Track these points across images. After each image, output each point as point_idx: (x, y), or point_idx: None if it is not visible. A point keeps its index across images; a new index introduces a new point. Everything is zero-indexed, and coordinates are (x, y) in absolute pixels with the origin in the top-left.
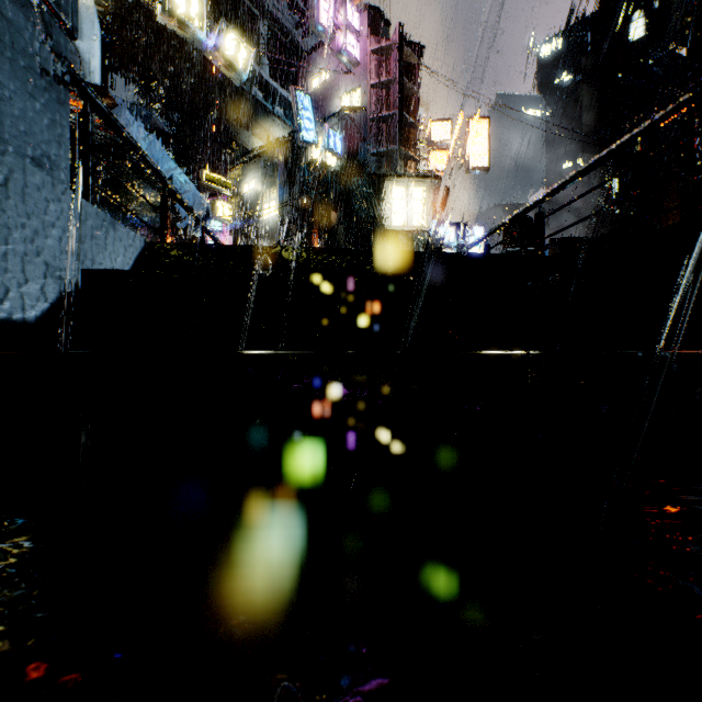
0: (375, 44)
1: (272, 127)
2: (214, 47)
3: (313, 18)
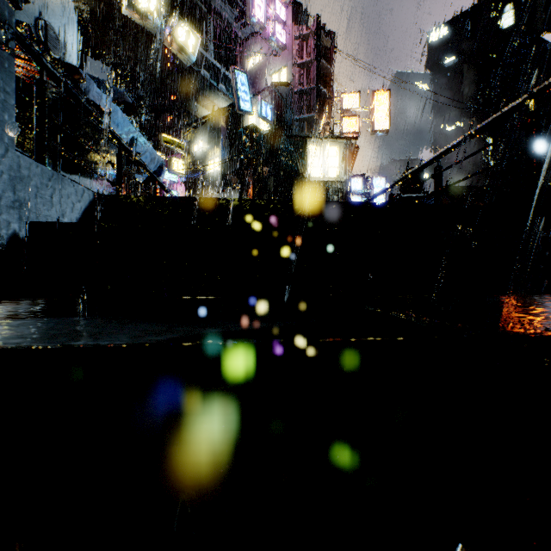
0: (298, 32)
1: (217, 100)
2: (169, 35)
3: (248, 11)
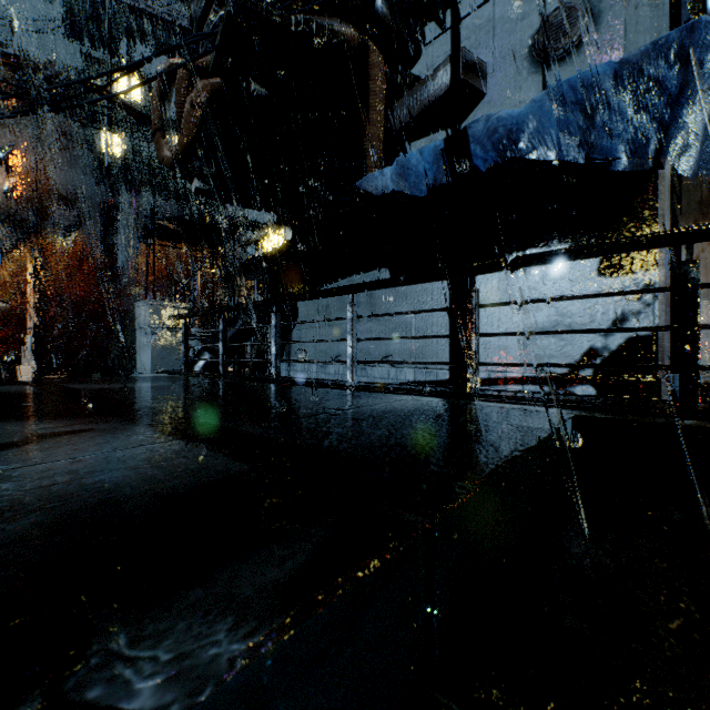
0: None
1: None
2: None
3: None
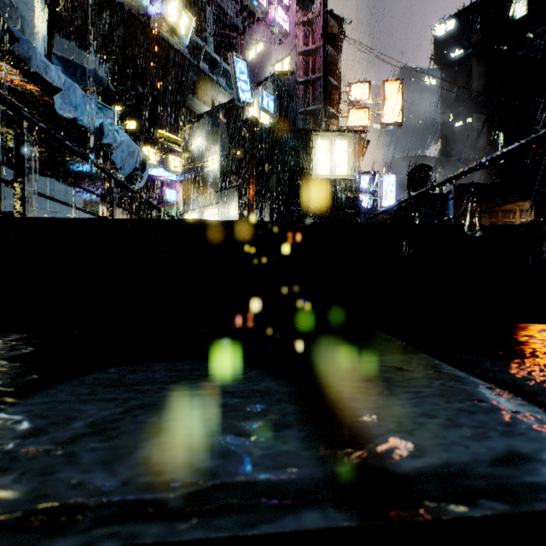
0: (303, 17)
1: (217, 95)
2: (157, 14)
3: None
